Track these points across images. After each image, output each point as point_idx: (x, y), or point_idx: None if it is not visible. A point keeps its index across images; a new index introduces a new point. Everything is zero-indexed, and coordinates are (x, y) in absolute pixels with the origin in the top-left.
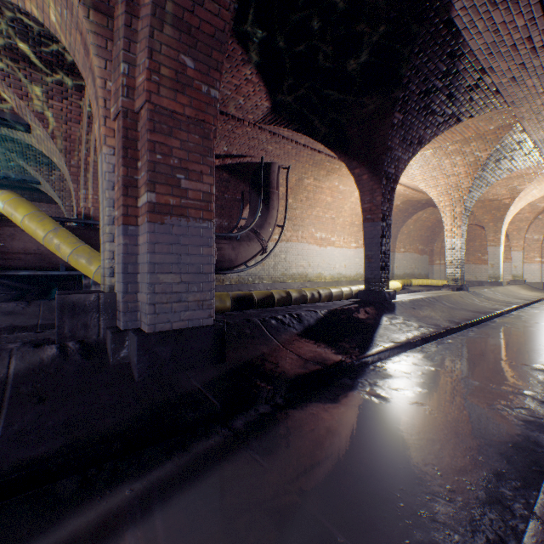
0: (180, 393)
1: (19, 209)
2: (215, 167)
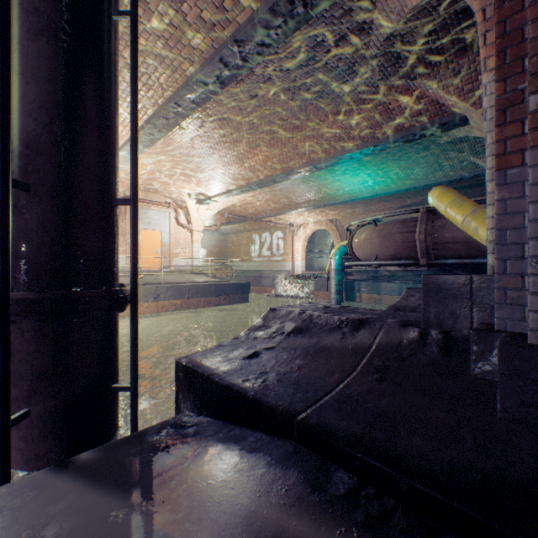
0: None
1: (442, 200)
2: None
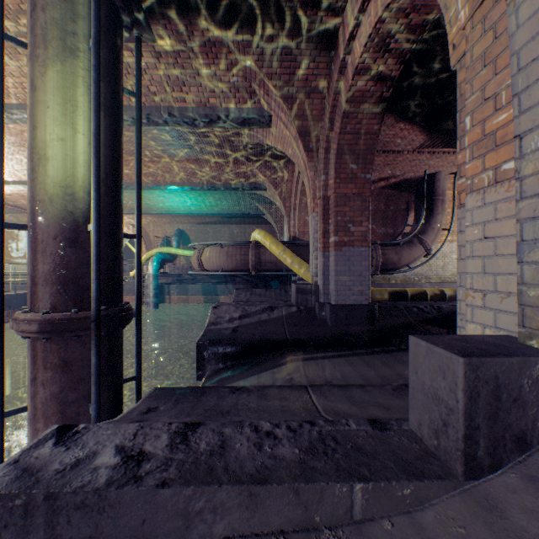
0: (349, 333)
1: (267, 240)
2: (380, 187)
